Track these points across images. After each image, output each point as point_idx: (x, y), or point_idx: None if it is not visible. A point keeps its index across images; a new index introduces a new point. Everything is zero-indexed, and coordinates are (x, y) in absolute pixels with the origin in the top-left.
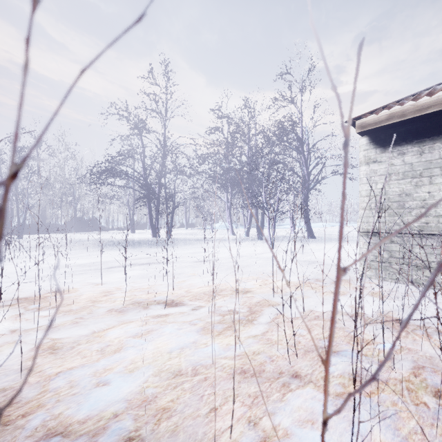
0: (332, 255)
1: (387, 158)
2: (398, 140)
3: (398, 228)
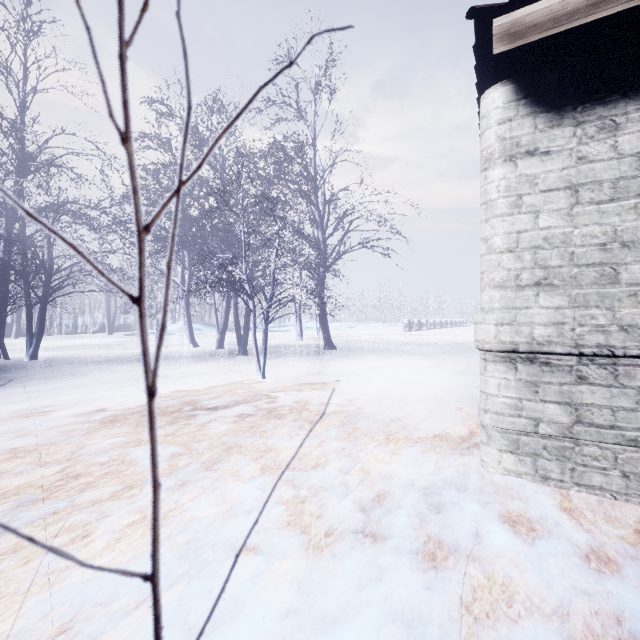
0: (377, 387)
1: (568, 141)
2: (600, 89)
3: (602, 342)
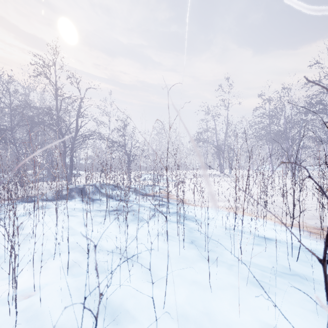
0: None
1: None
2: None
3: None
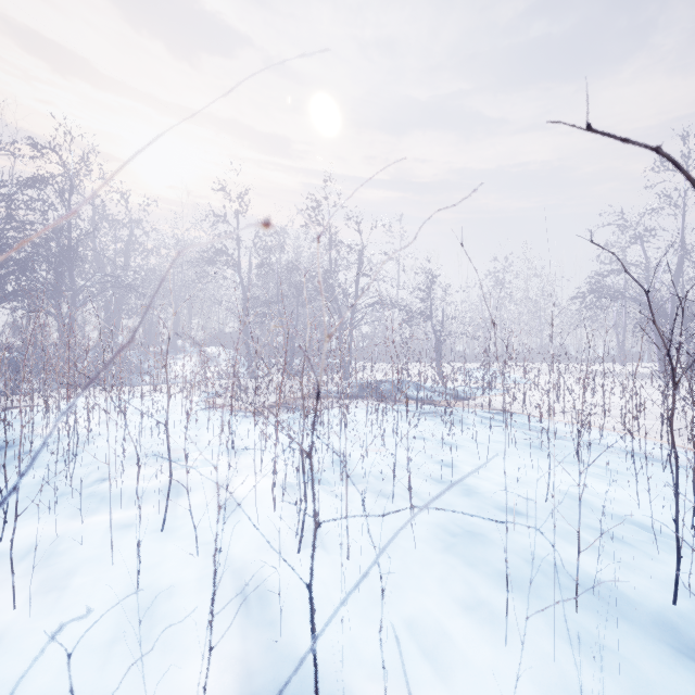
0: None
1: None
2: None
3: None
